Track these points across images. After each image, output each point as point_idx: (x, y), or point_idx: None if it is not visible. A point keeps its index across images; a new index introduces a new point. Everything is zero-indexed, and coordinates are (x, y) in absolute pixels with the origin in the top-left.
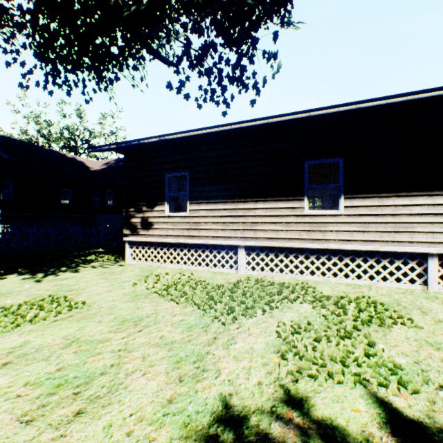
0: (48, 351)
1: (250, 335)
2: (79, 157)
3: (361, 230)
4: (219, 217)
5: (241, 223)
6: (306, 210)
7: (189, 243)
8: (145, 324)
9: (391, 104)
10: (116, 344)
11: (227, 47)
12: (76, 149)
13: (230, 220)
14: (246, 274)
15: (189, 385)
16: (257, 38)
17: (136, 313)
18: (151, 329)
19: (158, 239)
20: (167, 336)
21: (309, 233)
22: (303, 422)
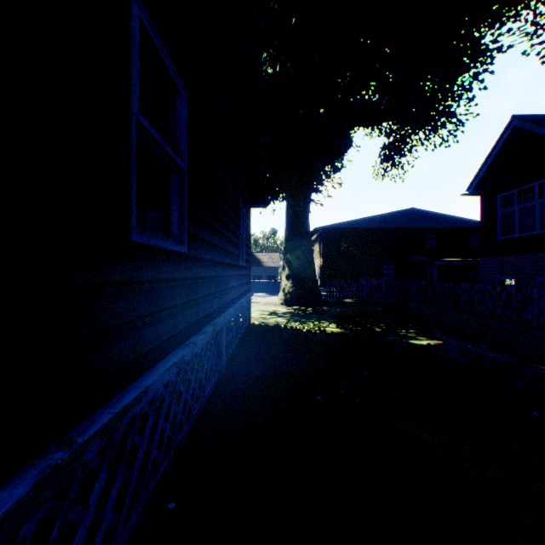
0: None
1: None
2: None
3: None
4: None
5: None
6: None
7: None
8: None
9: None
10: None
11: None
12: None
13: None
14: None
15: None
16: None
17: None
18: None
19: None
20: None
21: None
22: None
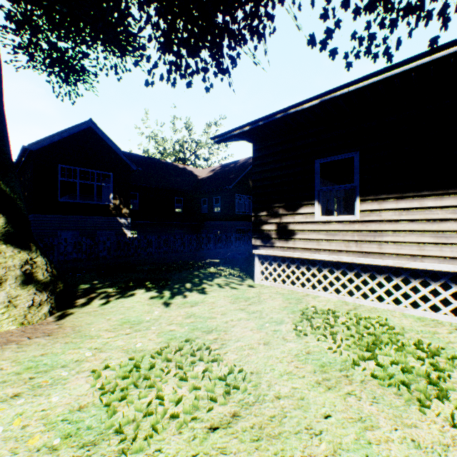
0: None
1: None
2: (188, 167)
3: None
4: (427, 221)
5: None
6: None
7: (358, 263)
8: None
9: None
10: None
11: None
12: (185, 161)
13: (456, 227)
14: None
15: None
16: None
17: (375, 450)
18: None
19: (303, 255)
20: None
21: None
22: None
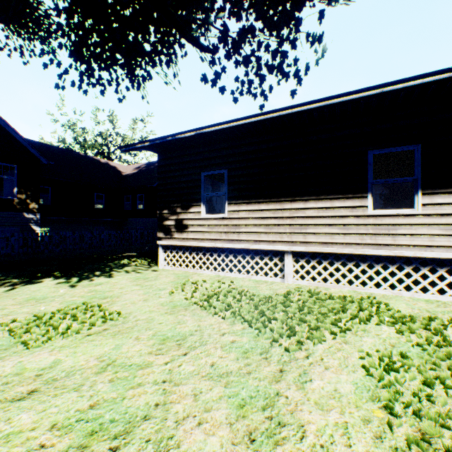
0: (79, 377)
1: (326, 369)
2: (111, 162)
3: (446, 233)
4: (262, 218)
5: (288, 225)
6: (370, 209)
7: (227, 247)
8: (190, 344)
9: None
10: (159, 372)
11: (267, 31)
12: (109, 155)
13: (275, 222)
14: (293, 284)
15: (265, 451)
16: (300, 18)
17: (177, 330)
18: (197, 352)
19: (193, 243)
20: (219, 363)
21: (373, 237)
22: None
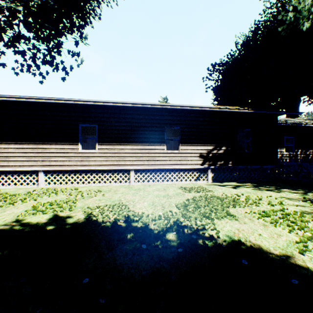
0: None
1: (17, 209)
2: None
3: (106, 160)
4: (25, 153)
5: (41, 156)
6: (80, 149)
7: (0, 170)
8: None
9: (110, 105)
10: None
11: (37, 41)
12: None
13: (33, 155)
14: (44, 187)
15: None
16: (62, 41)
17: None
18: None
19: None
20: None
21: (81, 162)
22: (16, 224)
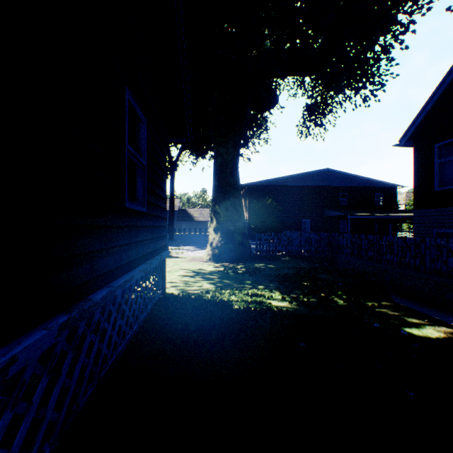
0: None
1: None
2: None
3: None
4: None
5: None
6: None
7: None
8: None
9: None
10: None
11: None
12: None
13: None
14: None
15: None
16: None
17: None
18: None
19: None
20: None
21: None
22: None
